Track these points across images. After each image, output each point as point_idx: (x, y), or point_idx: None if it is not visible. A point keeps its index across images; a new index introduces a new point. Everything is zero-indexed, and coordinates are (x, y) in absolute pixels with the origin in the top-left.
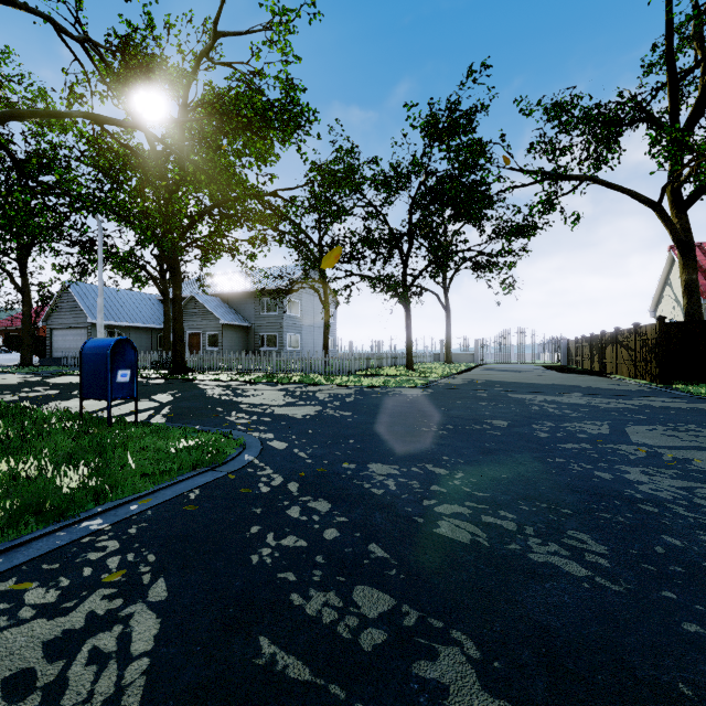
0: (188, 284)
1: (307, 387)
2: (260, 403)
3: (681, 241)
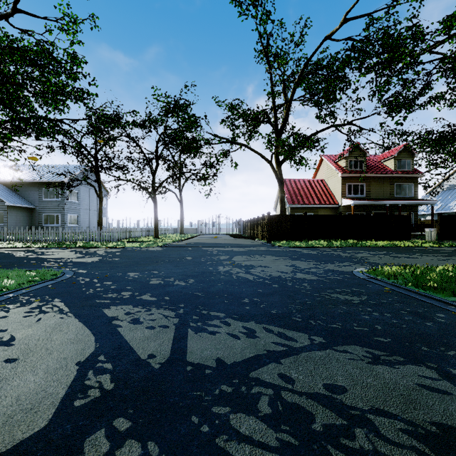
0: None
1: (89, 249)
2: (61, 257)
3: (279, 179)
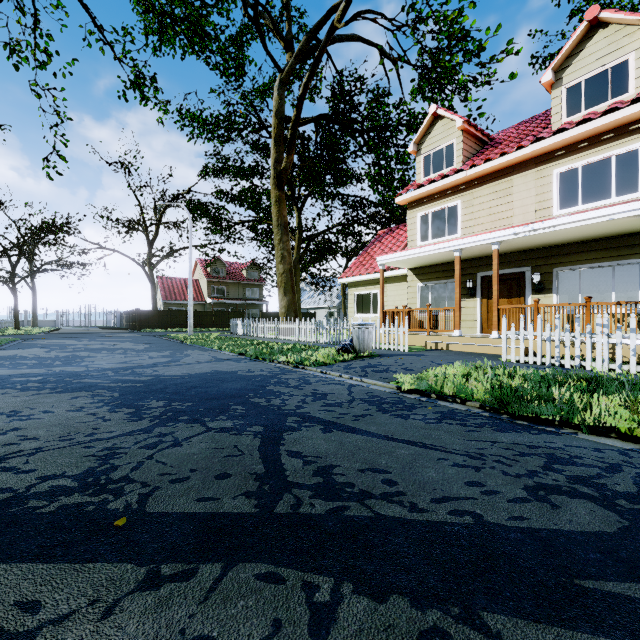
0: None
1: None
2: None
3: (151, 280)
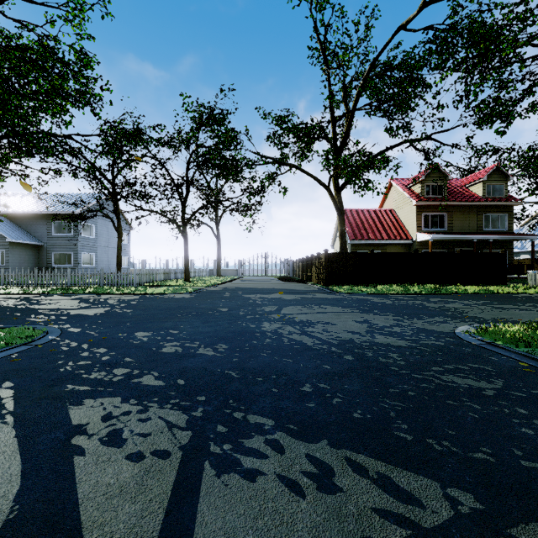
0: None
1: (100, 296)
2: (57, 308)
3: (338, 208)
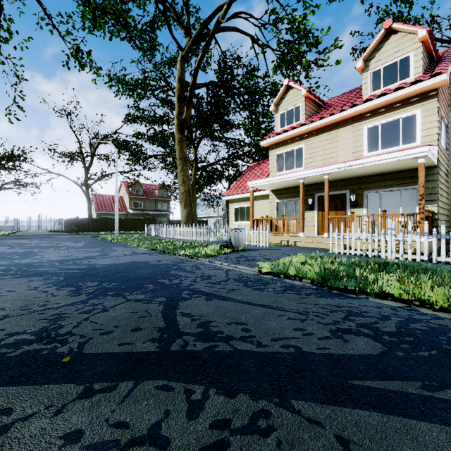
0: None
1: None
2: None
3: (87, 197)
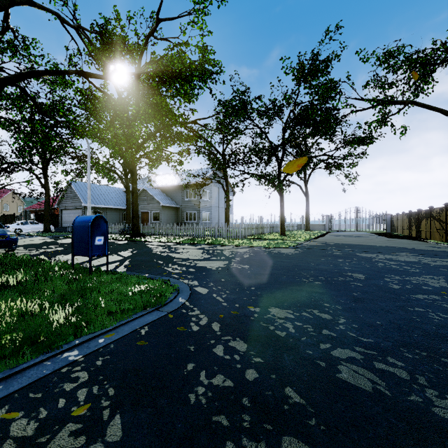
0: (141, 181)
1: (216, 247)
2: (187, 258)
3: None
